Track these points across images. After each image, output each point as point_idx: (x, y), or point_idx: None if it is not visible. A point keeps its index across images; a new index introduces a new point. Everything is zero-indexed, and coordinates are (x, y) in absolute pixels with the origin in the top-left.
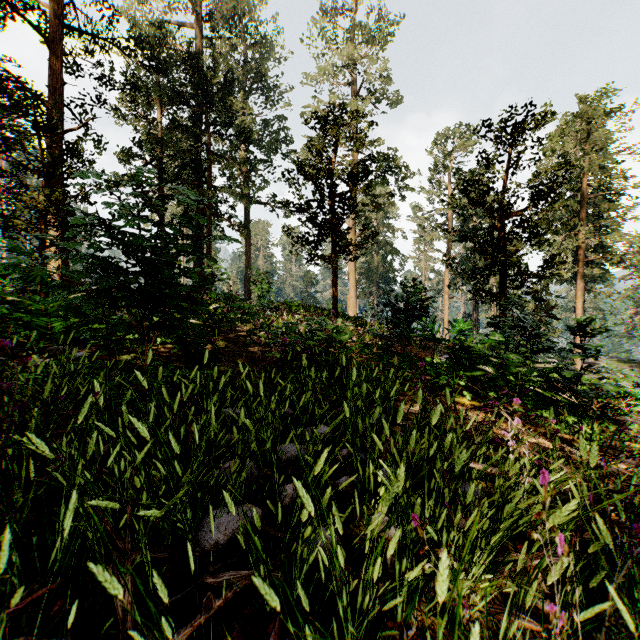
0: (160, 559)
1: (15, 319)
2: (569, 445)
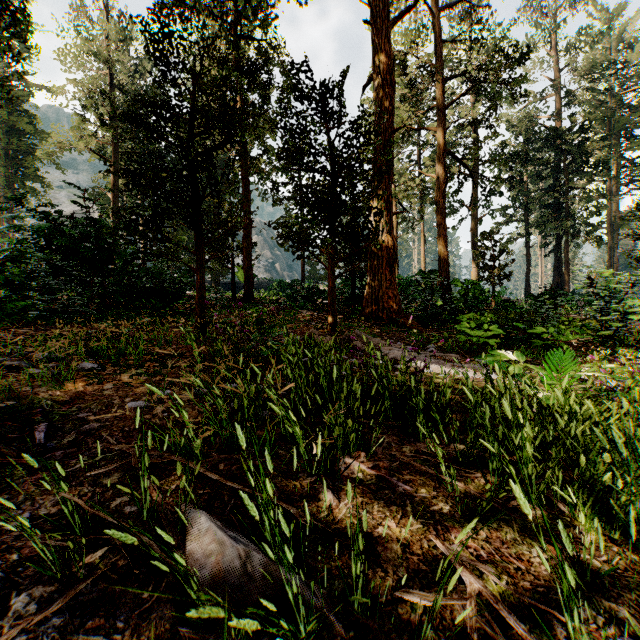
0: None
1: None
2: None
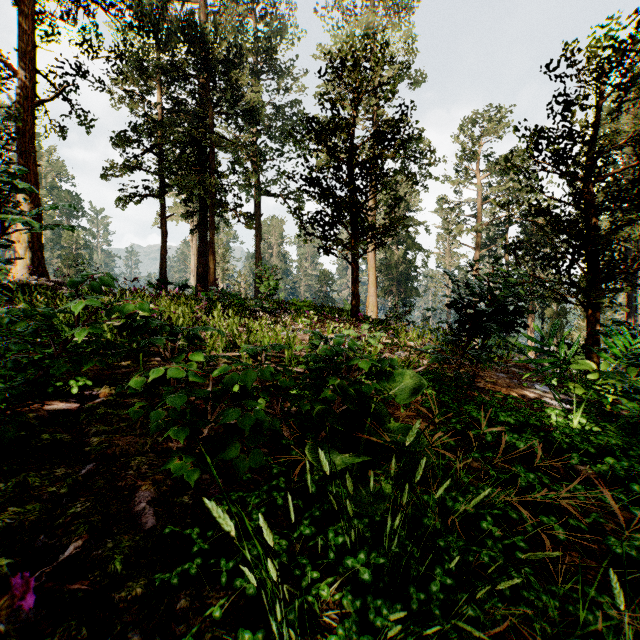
0: None
1: None
2: None
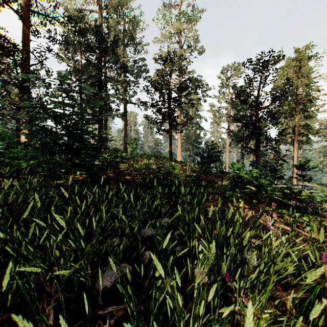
0: (72, 297)
1: (2, 162)
2: (297, 228)
